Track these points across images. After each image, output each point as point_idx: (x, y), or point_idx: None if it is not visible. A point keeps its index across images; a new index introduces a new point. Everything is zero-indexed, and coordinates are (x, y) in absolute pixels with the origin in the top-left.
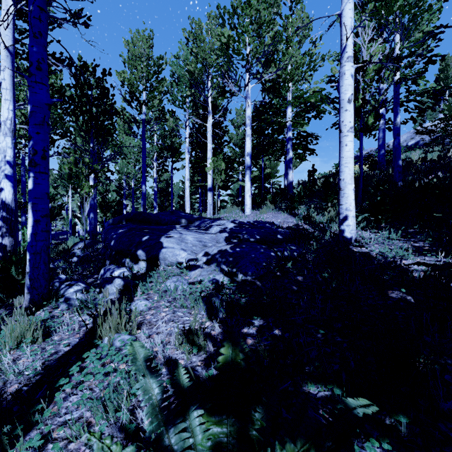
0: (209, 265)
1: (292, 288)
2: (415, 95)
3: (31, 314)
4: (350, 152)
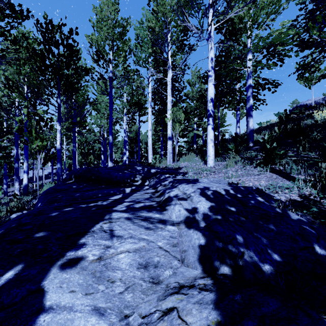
0: None
1: None
2: None
3: None
4: None
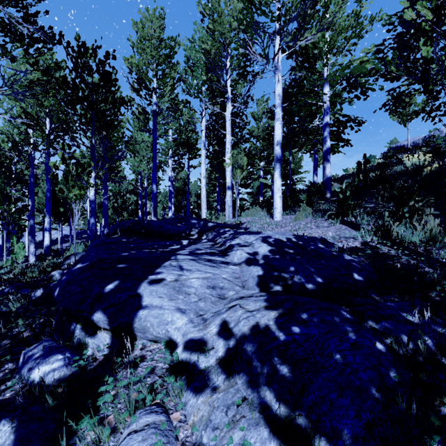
0: (230, 374)
1: None
2: None
3: None
4: None
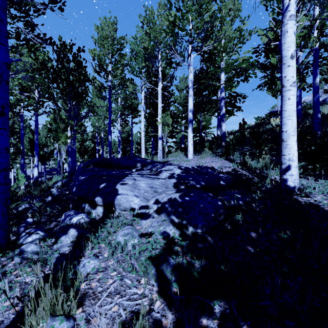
0: (159, 214)
1: (248, 249)
2: (327, 61)
3: None
4: (293, 106)
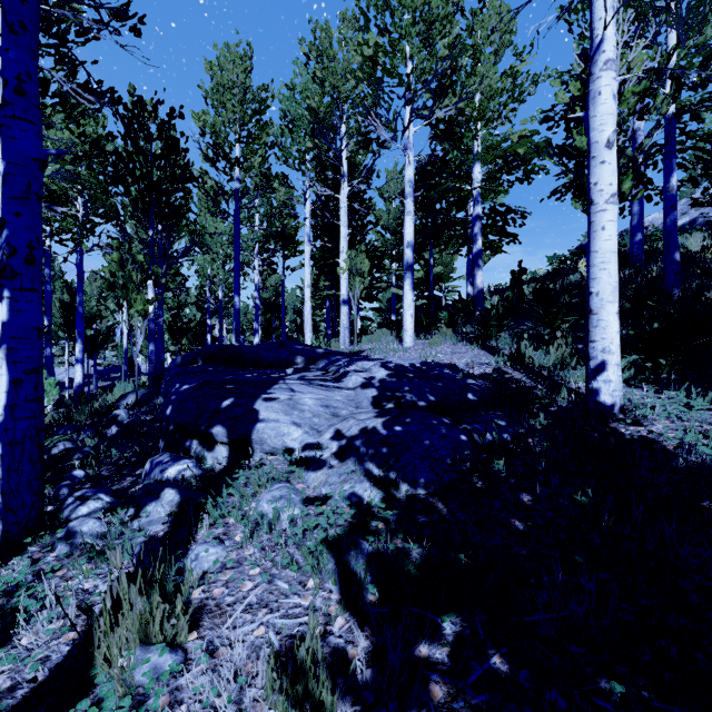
0: (343, 459)
1: (514, 525)
2: (696, 139)
3: (1, 563)
4: (611, 242)
